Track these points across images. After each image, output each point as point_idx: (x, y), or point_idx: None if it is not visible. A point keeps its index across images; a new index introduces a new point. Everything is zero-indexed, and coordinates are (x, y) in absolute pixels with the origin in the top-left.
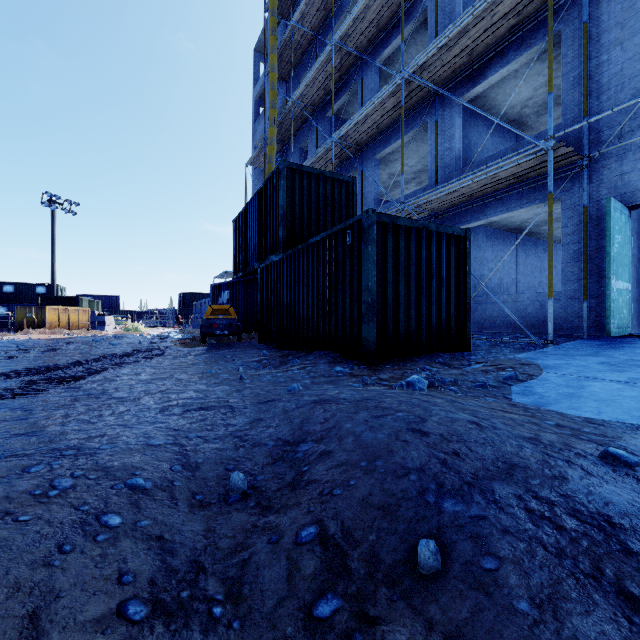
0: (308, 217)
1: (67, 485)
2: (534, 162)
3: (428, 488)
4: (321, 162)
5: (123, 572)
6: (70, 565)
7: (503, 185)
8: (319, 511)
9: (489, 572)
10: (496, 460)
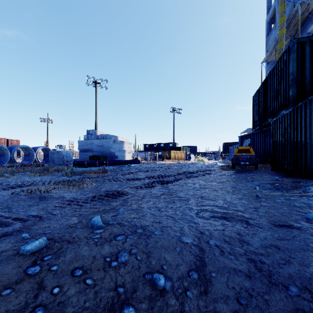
0: None
1: (123, 259)
2: None
3: None
4: None
5: None
6: None
7: None
8: None
9: None
10: None
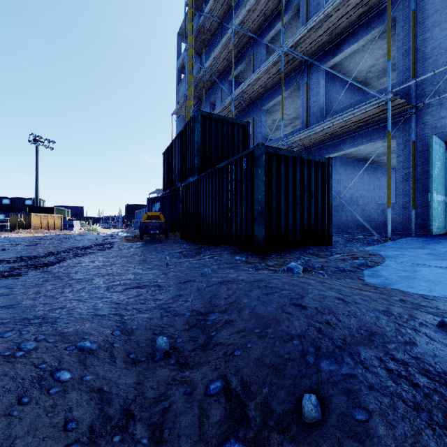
0: (215, 150)
1: (31, 347)
2: (377, 110)
3: (308, 351)
4: (225, 112)
5: (68, 420)
6: (26, 415)
7: (354, 127)
8: (224, 368)
9: (361, 423)
10: (359, 328)
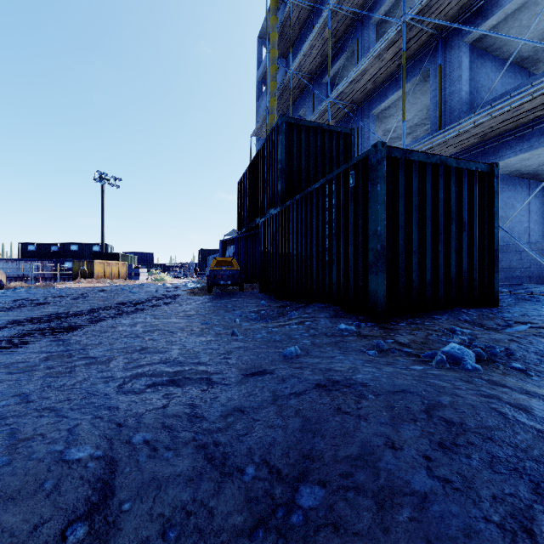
0: (306, 170)
1: None
2: None
3: None
4: None
5: None
6: None
7: (526, 119)
8: None
9: None
10: None
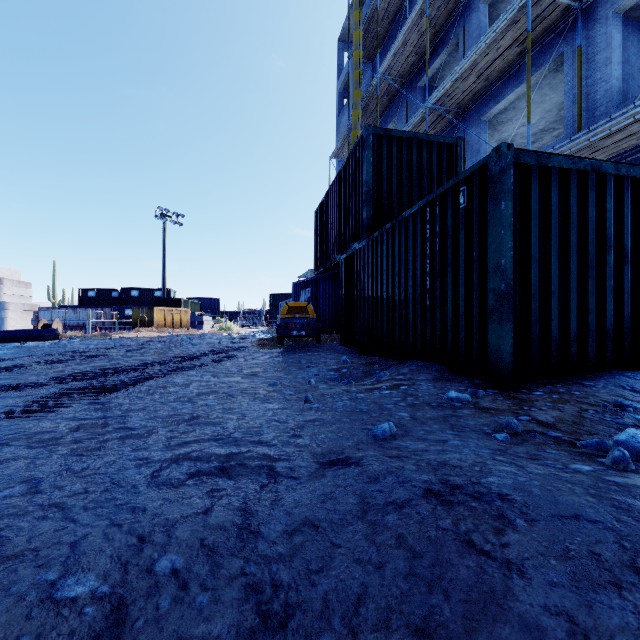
0: (398, 193)
1: None
2: None
3: None
4: None
5: None
6: None
7: None
8: None
9: None
10: None
